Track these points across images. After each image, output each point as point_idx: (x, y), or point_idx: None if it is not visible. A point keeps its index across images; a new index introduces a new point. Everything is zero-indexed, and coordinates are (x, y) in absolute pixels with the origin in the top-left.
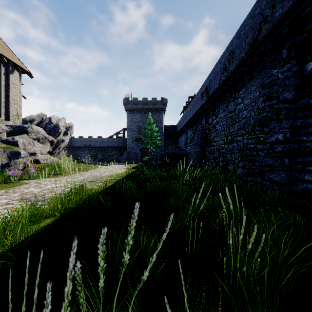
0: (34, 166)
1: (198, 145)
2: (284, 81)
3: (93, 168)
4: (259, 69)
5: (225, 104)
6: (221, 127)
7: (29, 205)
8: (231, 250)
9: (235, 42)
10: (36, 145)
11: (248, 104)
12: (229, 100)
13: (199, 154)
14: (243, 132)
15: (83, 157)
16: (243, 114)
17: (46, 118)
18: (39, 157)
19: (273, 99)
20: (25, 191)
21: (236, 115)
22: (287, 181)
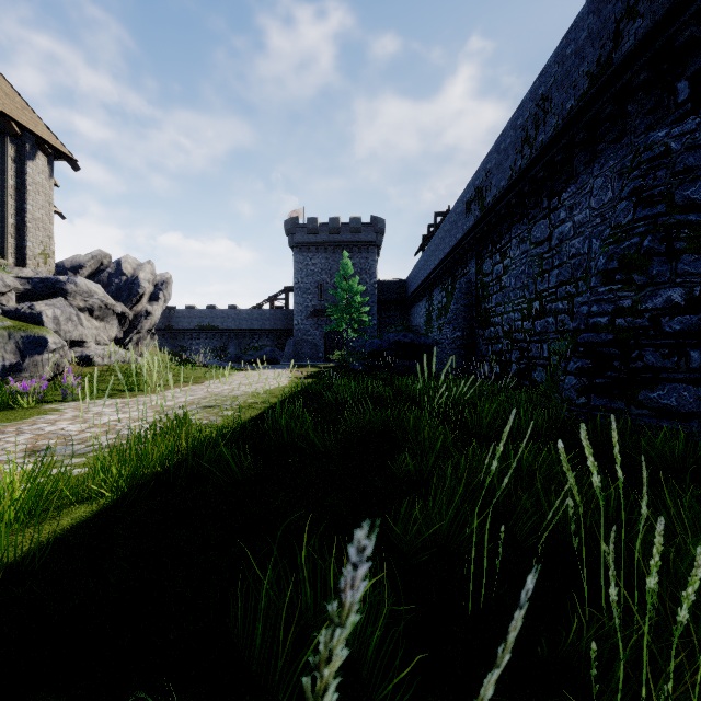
0: (79, 371)
1: (458, 324)
2: (686, 156)
3: (213, 375)
4: (615, 136)
5: (526, 224)
6: (515, 281)
7: (29, 471)
8: (616, 624)
9: (551, 74)
10: (85, 322)
11: (584, 222)
12: (535, 216)
13: (460, 344)
14: (570, 290)
15: (194, 352)
16: (570, 248)
17: (109, 262)
18: (92, 350)
19: (656, 202)
20: (46, 431)
21: (554, 251)
22: (696, 408)
